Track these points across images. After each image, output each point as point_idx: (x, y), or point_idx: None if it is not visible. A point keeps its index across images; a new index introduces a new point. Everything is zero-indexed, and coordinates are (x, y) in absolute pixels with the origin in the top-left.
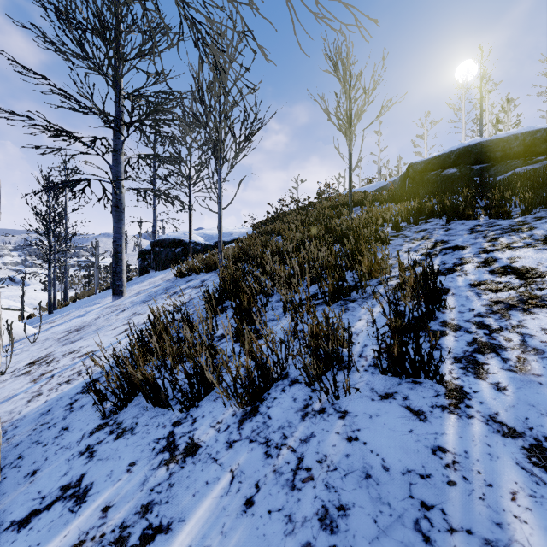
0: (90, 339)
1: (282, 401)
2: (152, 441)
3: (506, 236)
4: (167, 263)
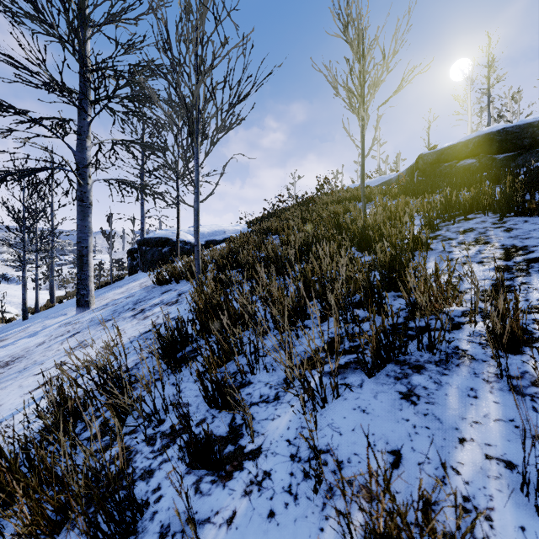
0: None
1: None
2: None
3: None
4: (153, 264)
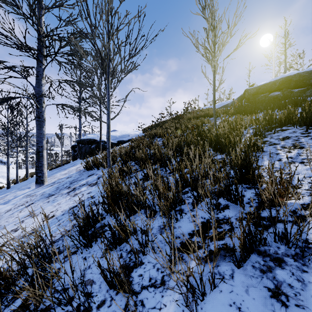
0: None
1: None
2: None
3: None
4: (85, 155)
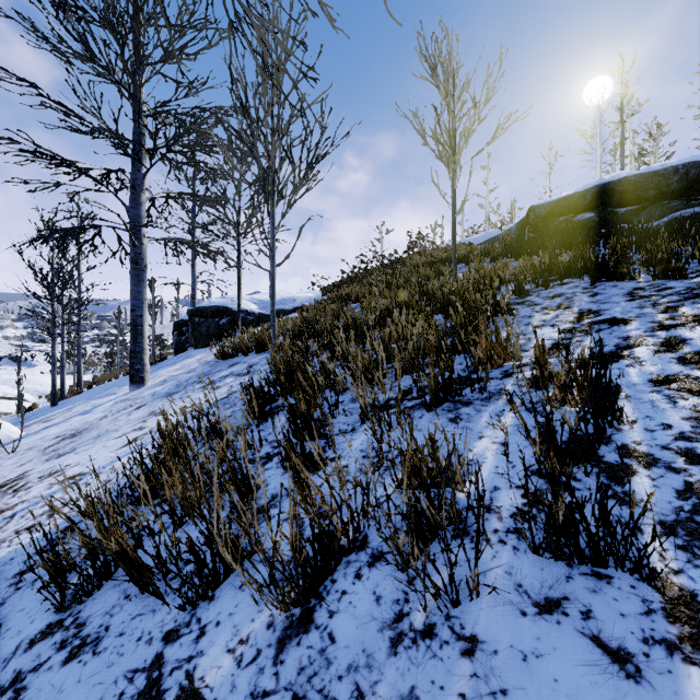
0: (83, 453)
1: (356, 600)
2: (123, 675)
3: (688, 304)
4: (208, 339)
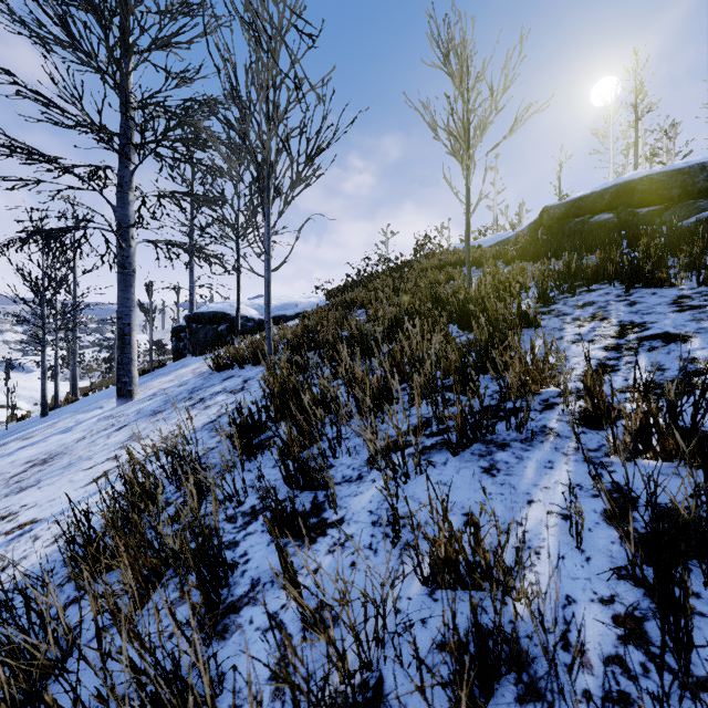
0: (46, 488)
1: None
2: None
3: None
4: (206, 346)
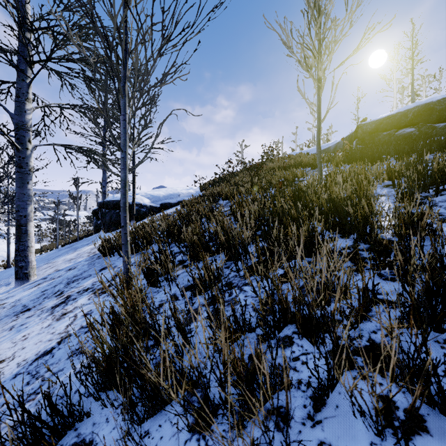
0: None
1: None
2: None
3: None
4: (111, 226)
